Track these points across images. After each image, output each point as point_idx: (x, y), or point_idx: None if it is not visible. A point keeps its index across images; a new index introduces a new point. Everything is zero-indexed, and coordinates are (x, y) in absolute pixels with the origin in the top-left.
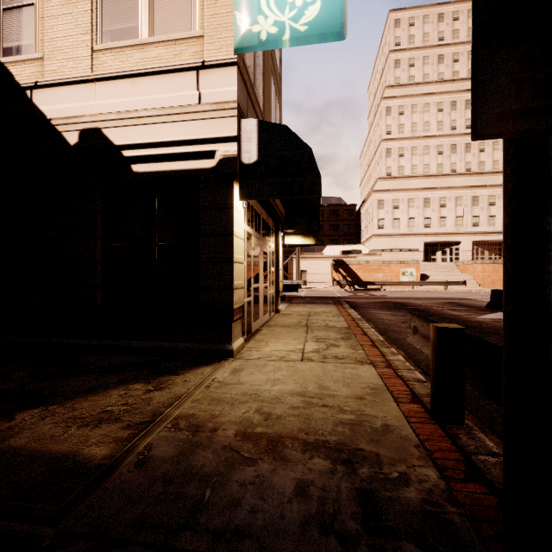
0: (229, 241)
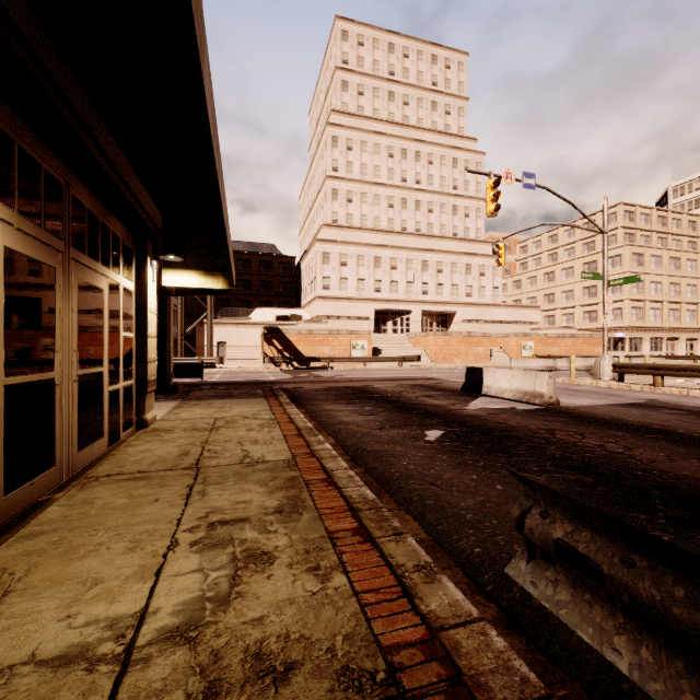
0: None
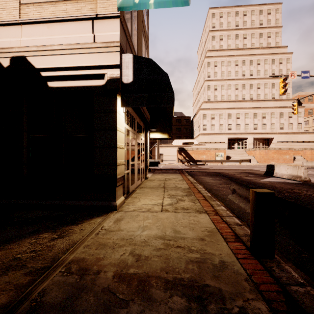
0: (114, 133)
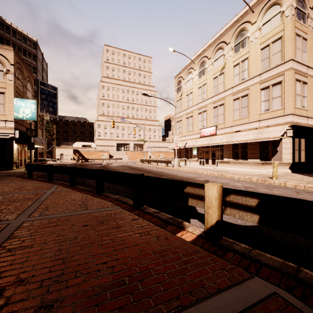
0: (13, 150)
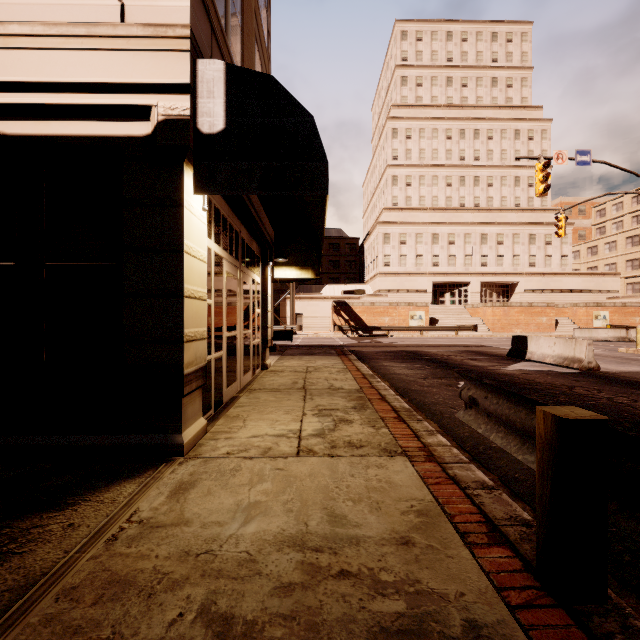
0: (177, 260)
